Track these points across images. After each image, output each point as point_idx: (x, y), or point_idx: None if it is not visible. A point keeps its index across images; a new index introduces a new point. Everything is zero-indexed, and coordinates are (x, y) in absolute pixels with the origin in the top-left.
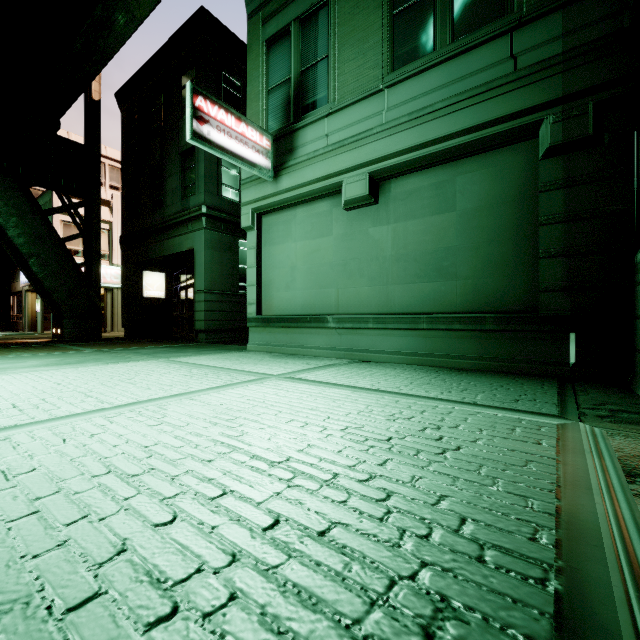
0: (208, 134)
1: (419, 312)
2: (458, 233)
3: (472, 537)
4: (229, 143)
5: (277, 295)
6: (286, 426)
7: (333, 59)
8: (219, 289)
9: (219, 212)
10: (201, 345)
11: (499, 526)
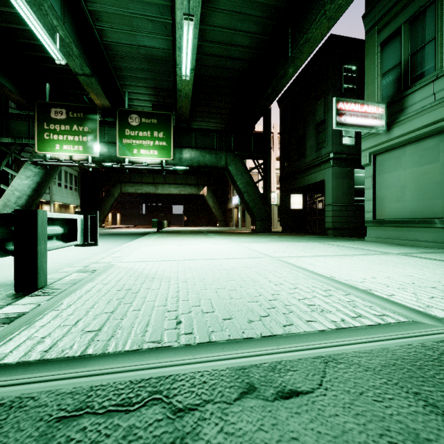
0: (344, 121)
1: None
2: None
3: None
4: (356, 120)
5: (389, 206)
6: (409, 269)
7: (440, 38)
8: (340, 203)
9: (341, 155)
10: (331, 237)
11: None
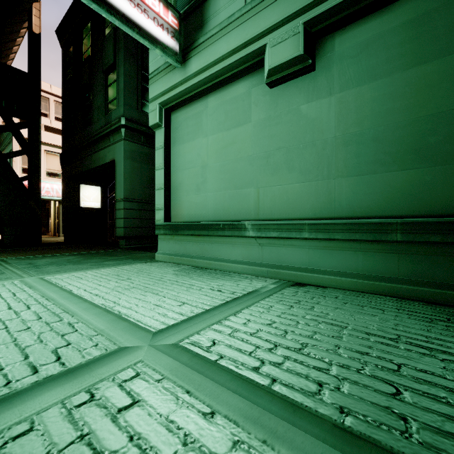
0: None
1: (382, 215)
2: None
3: None
4: (120, 2)
5: (187, 199)
6: None
7: None
8: (139, 198)
9: (138, 125)
10: (116, 252)
11: None
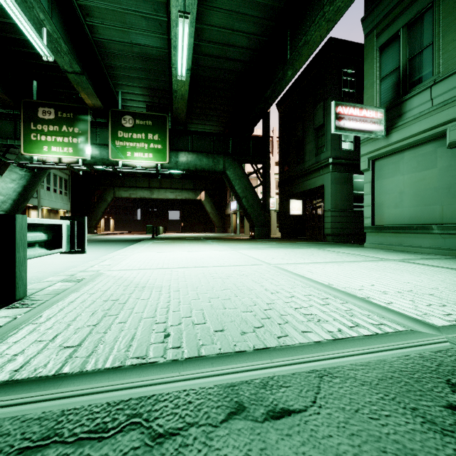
0: (343, 125)
1: None
2: None
3: None
4: (355, 125)
5: (387, 211)
6: (407, 275)
7: (437, 44)
8: (340, 208)
9: (340, 160)
10: (330, 243)
11: None
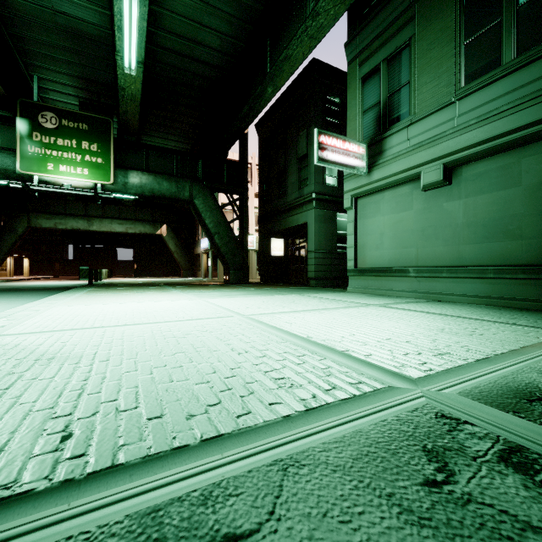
0: (326, 156)
1: (487, 265)
2: (523, 203)
3: (467, 348)
4: (338, 158)
5: (369, 253)
6: (387, 322)
7: (413, 84)
8: (323, 249)
9: (324, 195)
10: (313, 288)
11: (481, 348)
